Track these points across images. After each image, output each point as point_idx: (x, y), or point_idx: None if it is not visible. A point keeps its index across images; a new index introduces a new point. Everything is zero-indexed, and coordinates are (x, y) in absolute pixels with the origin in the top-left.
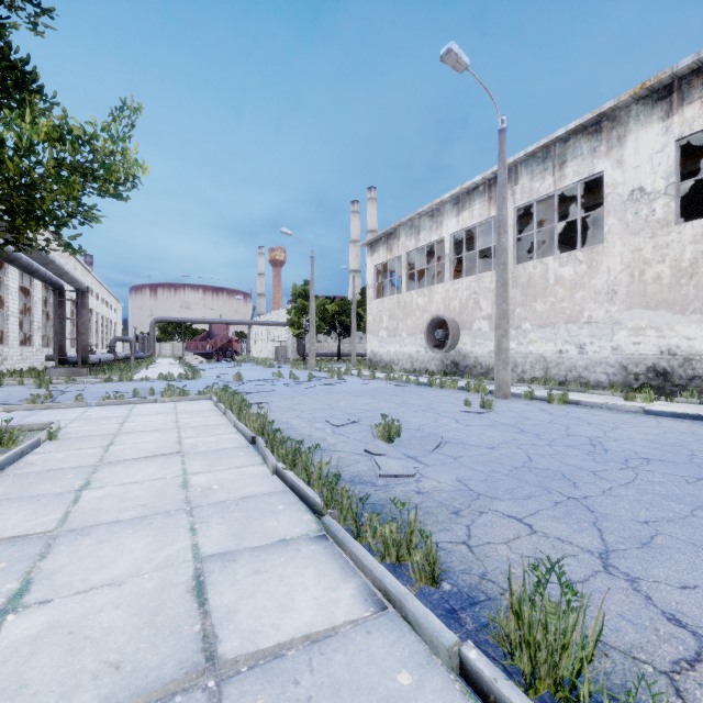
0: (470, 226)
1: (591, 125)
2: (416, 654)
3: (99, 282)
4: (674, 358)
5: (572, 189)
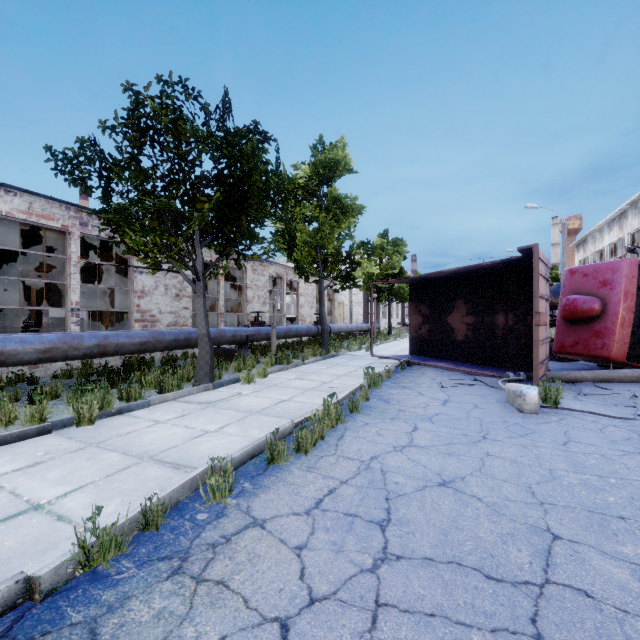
0: (614, 241)
1: None
2: None
3: None
4: None
5: None
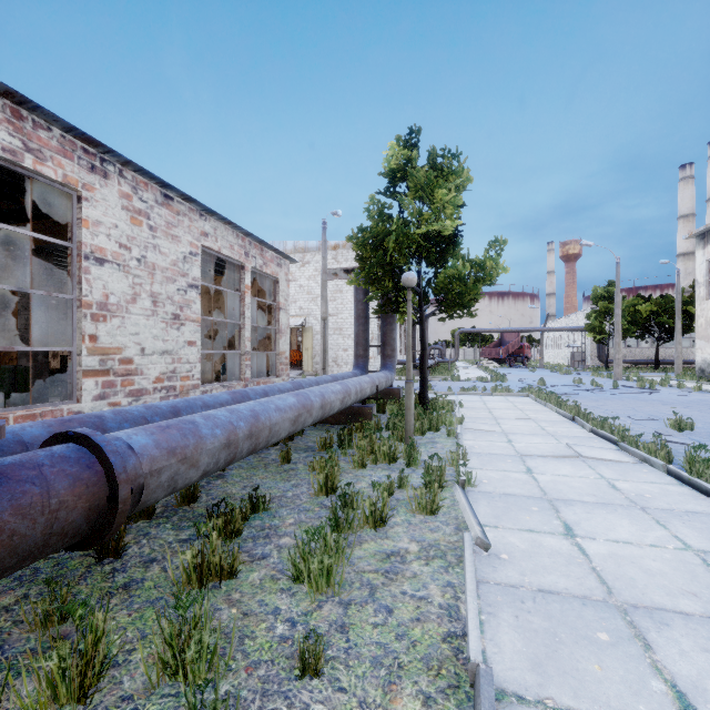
0: None
1: None
2: (652, 470)
3: None
4: None
5: None
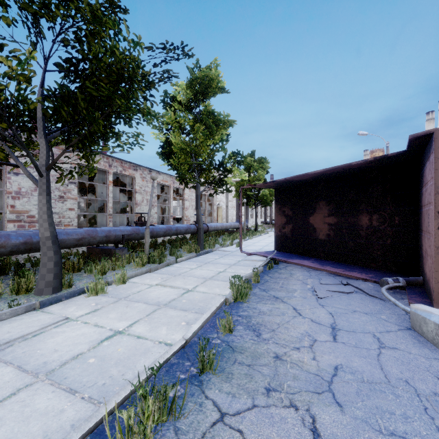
0: None
1: None
2: None
3: None
4: None
5: None
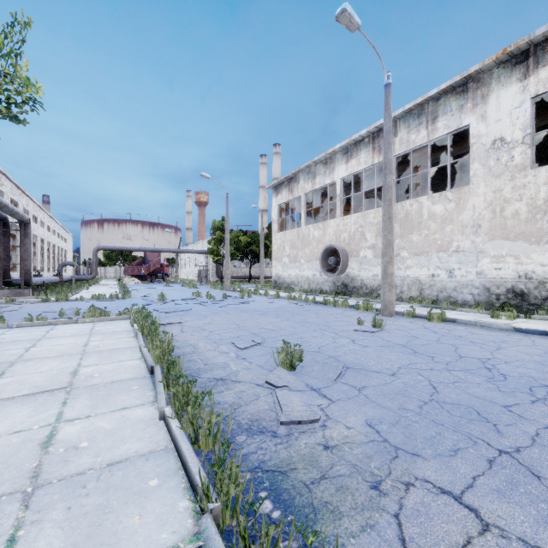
0: (357, 172)
1: (459, 86)
2: None
3: (50, 217)
4: (531, 281)
5: (439, 143)
